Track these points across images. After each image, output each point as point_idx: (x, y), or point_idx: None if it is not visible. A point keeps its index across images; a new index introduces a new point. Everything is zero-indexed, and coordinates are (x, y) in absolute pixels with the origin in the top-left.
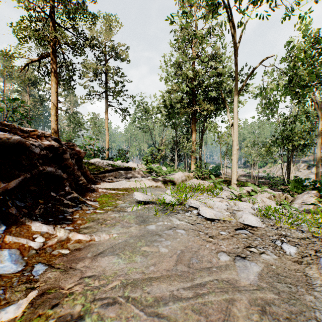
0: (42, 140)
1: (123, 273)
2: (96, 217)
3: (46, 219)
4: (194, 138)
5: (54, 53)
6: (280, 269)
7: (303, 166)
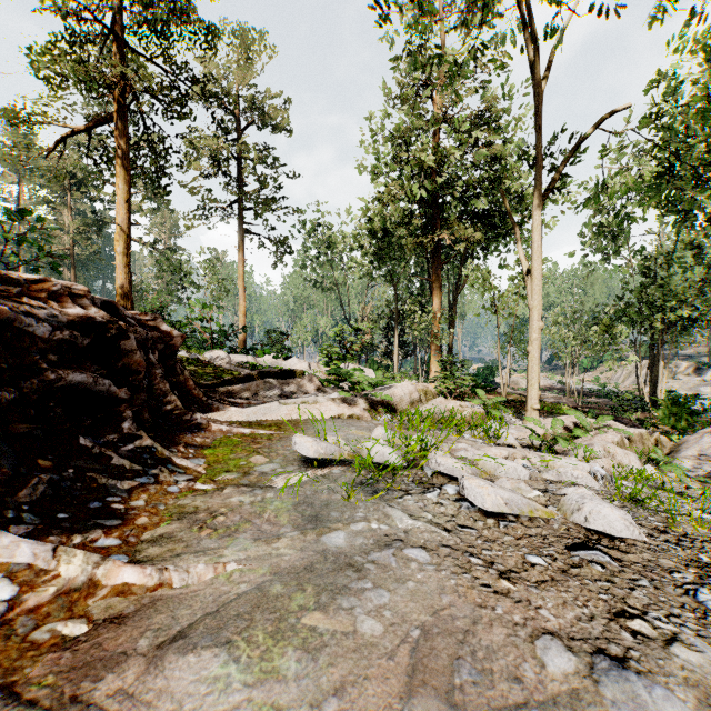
0: (64, 303)
1: None
2: (191, 505)
3: (50, 514)
4: (437, 305)
5: (121, 113)
6: None
7: (684, 368)
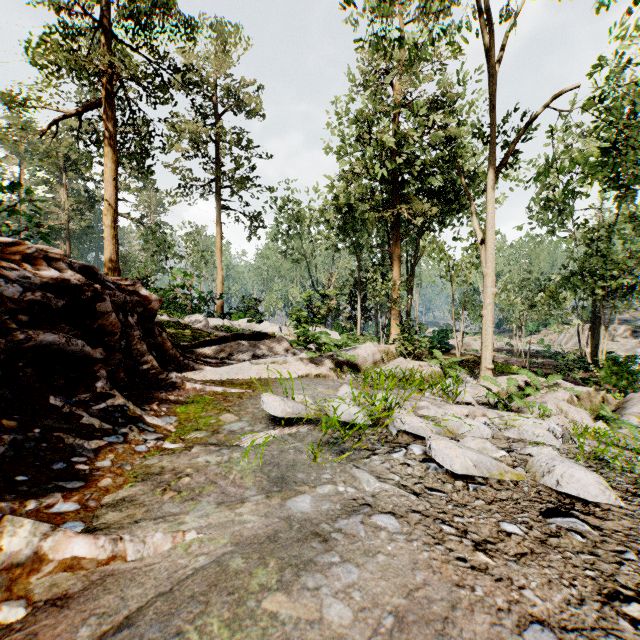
0: (39, 266)
1: None
2: (157, 465)
3: (8, 477)
4: (397, 273)
5: (109, 99)
6: None
7: (622, 331)
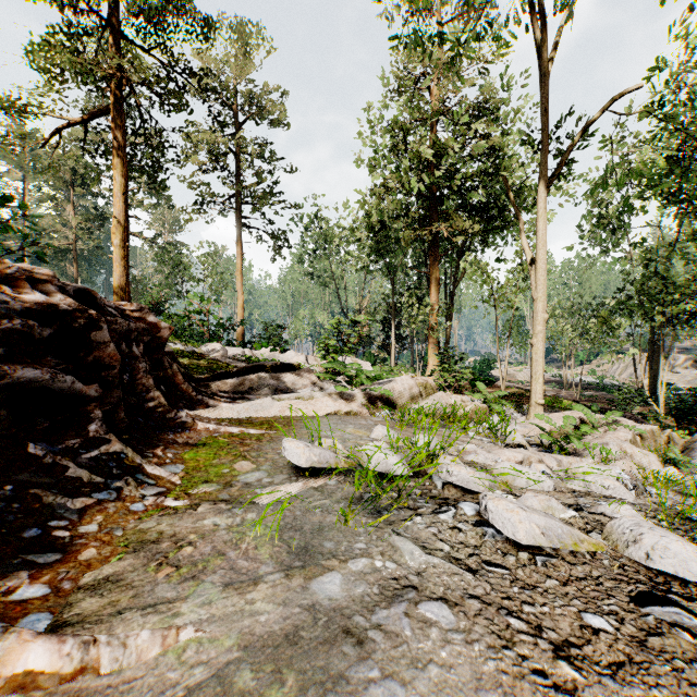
0: (21, 289)
1: None
2: (154, 530)
3: None
4: (434, 297)
5: (118, 105)
6: None
7: (682, 361)
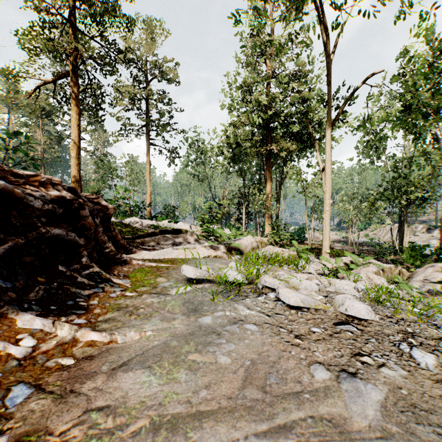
0: (48, 189)
1: (156, 403)
2: (124, 303)
3: (46, 307)
4: (269, 189)
5: (74, 71)
6: (415, 397)
7: (420, 228)
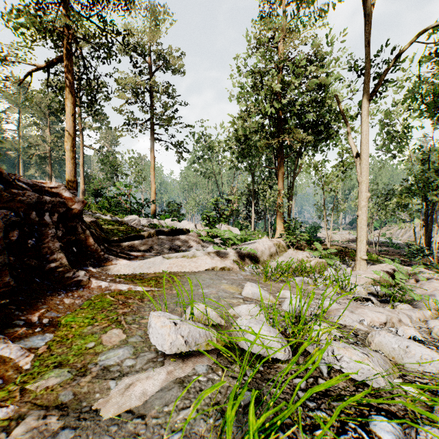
0: None
1: None
2: None
3: None
4: (281, 185)
5: (69, 56)
6: None
7: None
